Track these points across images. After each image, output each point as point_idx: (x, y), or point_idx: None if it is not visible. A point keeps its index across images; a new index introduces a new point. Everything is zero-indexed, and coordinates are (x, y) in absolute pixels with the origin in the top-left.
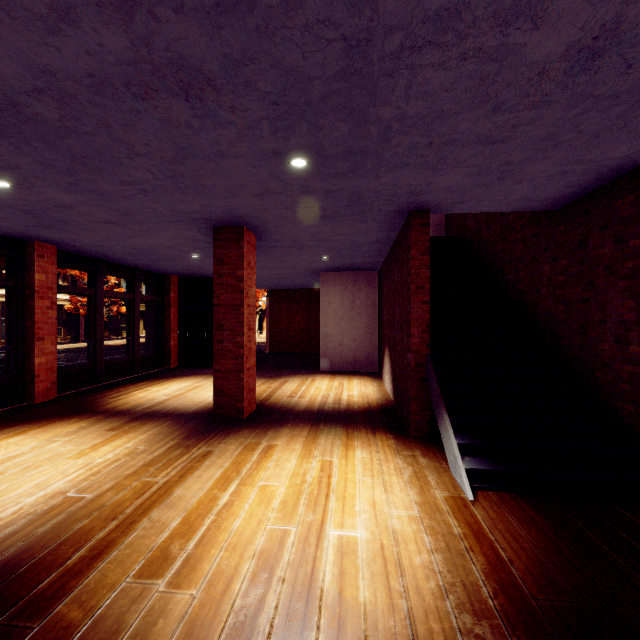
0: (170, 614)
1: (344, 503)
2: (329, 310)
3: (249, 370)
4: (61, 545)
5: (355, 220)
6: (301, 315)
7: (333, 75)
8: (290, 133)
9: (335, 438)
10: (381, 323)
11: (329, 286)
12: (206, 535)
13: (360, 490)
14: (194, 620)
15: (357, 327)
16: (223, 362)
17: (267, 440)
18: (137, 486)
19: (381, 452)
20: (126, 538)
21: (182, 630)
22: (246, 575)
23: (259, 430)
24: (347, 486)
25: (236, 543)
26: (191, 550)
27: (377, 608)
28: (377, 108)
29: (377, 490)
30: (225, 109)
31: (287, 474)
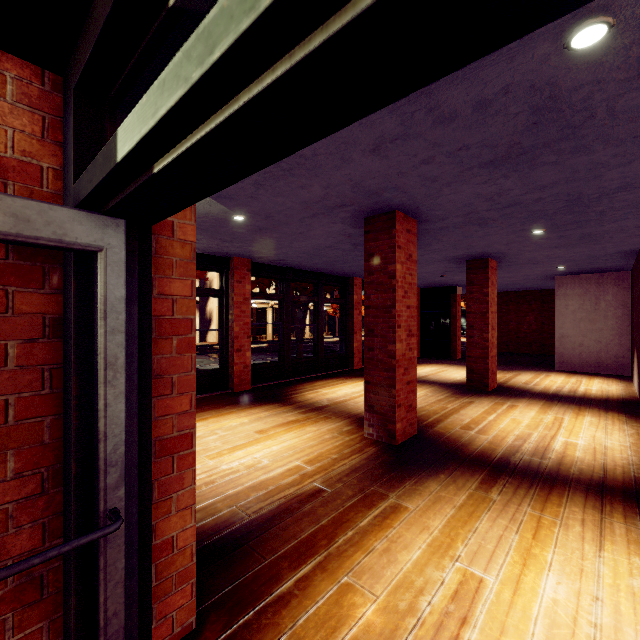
0: (480, 438)
1: (570, 432)
2: (566, 312)
3: (492, 358)
4: (421, 416)
5: (588, 244)
6: (532, 316)
7: (560, 207)
8: (533, 223)
9: (567, 409)
10: (632, 325)
11: (566, 289)
12: (486, 426)
13: (584, 431)
14: (491, 441)
15: (601, 329)
16: (473, 351)
17: (510, 402)
18: (439, 407)
19: (609, 420)
20: (447, 419)
21: (487, 442)
22: (511, 438)
23: (503, 397)
24: (574, 428)
25: (503, 430)
26: (480, 428)
27: (585, 458)
28: (591, 209)
29: (598, 433)
30: (497, 224)
31: (528, 417)
